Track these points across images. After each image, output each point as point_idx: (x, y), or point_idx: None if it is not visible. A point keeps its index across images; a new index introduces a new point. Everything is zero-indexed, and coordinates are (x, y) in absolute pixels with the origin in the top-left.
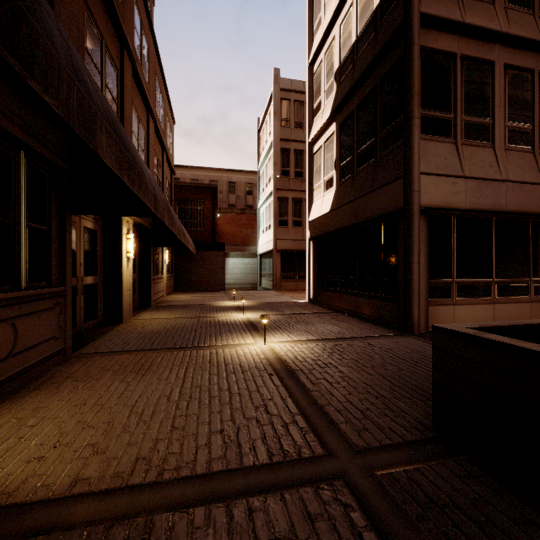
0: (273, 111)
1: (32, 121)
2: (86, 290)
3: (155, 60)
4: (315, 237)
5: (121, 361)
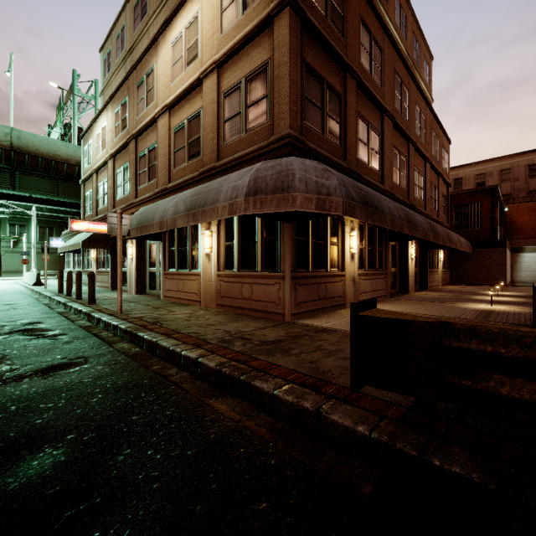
0: None
1: None
2: (391, 275)
3: (431, 118)
4: None
5: (408, 301)
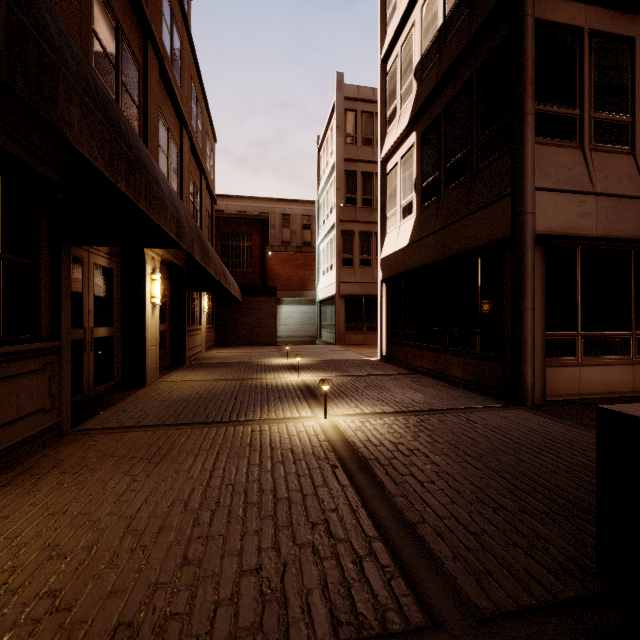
0: (336, 125)
1: (6, 115)
2: (97, 345)
3: (191, 61)
4: (388, 278)
5: (131, 442)
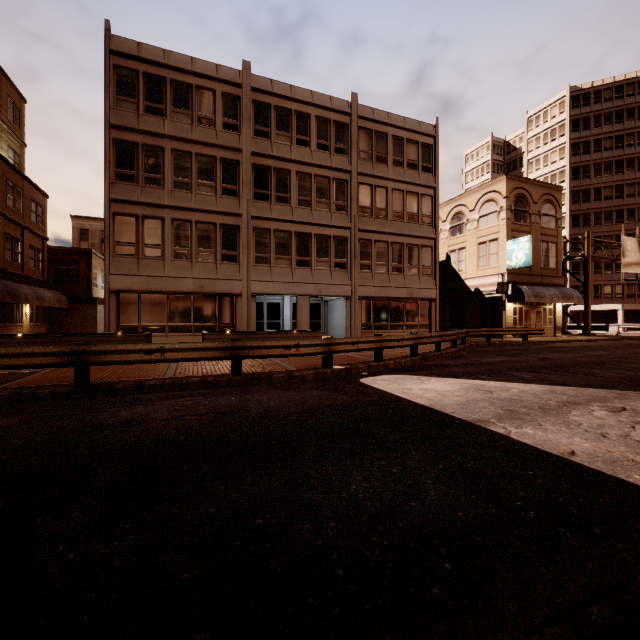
0: None
1: None
2: None
3: (6, 170)
4: None
5: None
